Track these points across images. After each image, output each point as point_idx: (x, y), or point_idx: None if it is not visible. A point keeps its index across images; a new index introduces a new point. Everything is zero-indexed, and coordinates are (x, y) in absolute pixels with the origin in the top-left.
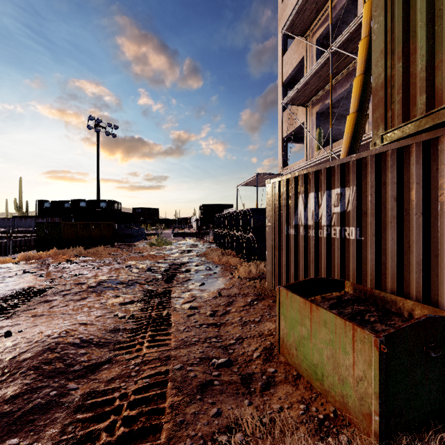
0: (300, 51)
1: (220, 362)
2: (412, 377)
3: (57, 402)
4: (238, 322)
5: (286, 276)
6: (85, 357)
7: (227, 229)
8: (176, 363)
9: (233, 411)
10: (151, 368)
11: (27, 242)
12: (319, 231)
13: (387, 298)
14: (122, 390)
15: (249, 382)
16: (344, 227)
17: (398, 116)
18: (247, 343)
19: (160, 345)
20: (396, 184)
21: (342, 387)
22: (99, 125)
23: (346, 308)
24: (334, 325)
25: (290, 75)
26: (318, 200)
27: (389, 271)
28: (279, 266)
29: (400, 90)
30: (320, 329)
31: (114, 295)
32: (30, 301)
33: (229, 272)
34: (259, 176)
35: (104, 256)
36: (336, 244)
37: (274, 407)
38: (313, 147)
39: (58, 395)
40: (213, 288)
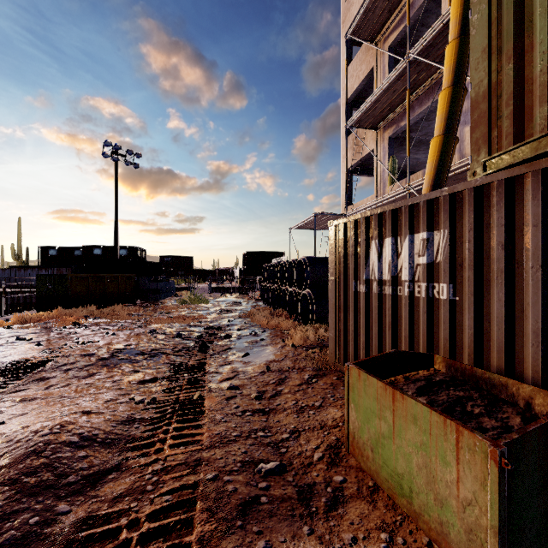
0: (368, 60)
1: (268, 468)
2: (543, 500)
3: (38, 534)
4: (293, 408)
5: (354, 345)
6: (85, 462)
7: (278, 283)
8: (210, 471)
9: (287, 544)
10: (174, 479)
11: (27, 299)
12: (398, 287)
13: (494, 380)
14: (131, 514)
15: (309, 497)
16: (432, 282)
17: (507, 135)
18: (305, 439)
19: (189, 442)
20: (504, 227)
21: (440, 511)
22: (117, 153)
23: (439, 394)
24: (427, 423)
25: (356, 91)
26: (396, 248)
27: (495, 343)
28: (345, 333)
29: (511, 101)
30: (408, 426)
31: (131, 370)
32: (20, 379)
33: (280, 338)
34: (318, 217)
35: (122, 318)
36: (422, 305)
37: (346, 539)
38: (385, 180)
39: (40, 523)
40: (260, 359)
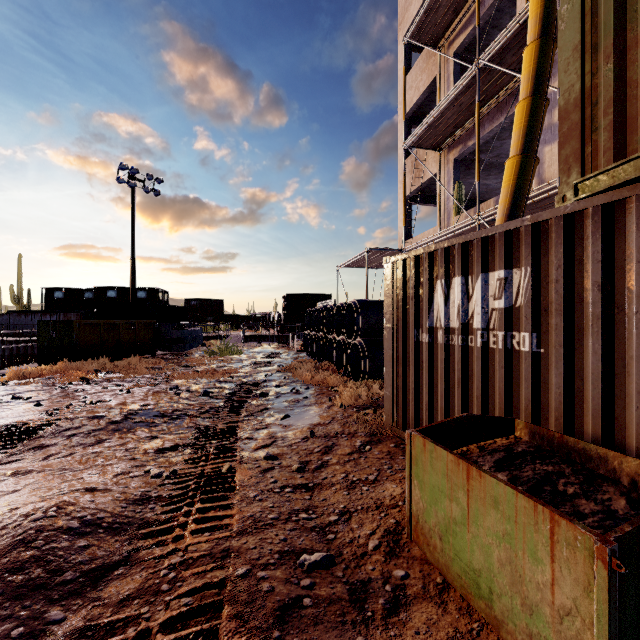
0: (430, 69)
1: (313, 560)
2: None
3: None
4: (342, 483)
5: (415, 406)
6: (86, 553)
7: (323, 330)
8: (240, 565)
9: None
10: (196, 575)
11: (28, 349)
12: (469, 337)
13: (591, 452)
14: (141, 622)
15: (364, 597)
16: (511, 331)
17: (605, 151)
18: (358, 522)
19: (215, 527)
20: (601, 263)
21: (529, 620)
22: (134, 177)
23: (523, 468)
24: (512, 508)
25: (415, 105)
26: (467, 289)
27: (589, 405)
28: (405, 391)
29: (610, 109)
30: (487, 511)
31: (148, 436)
32: (13, 447)
33: (326, 396)
34: (371, 253)
35: (139, 372)
36: (498, 359)
37: None
38: (450, 210)
39: (25, 635)
40: (303, 423)
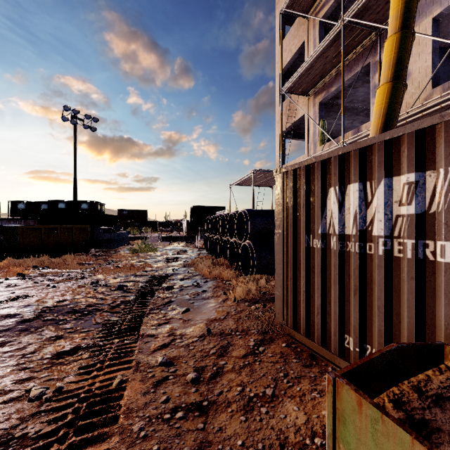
0: (300, 35)
1: None
2: None
3: None
4: (239, 401)
5: (306, 308)
6: None
7: (219, 233)
8: None
9: None
10: None
11: None
12: (367, 244)
13: None
14: None
15: None
16: (423, 239)
17: None
18: None
19: None
20: None
21: None
22: (75, 117)
23: None
24: None
25: (288, 63)
26: (365, 195)
27: None
28: (295, 292)
29: None
30: None
31: (53, 336)
32: None
33: (221, 289)
34: (255, 174)
35: (71, 267)
36: (407, 269)
37: None
38: (316, 141)
39: None
40: (201, 317)
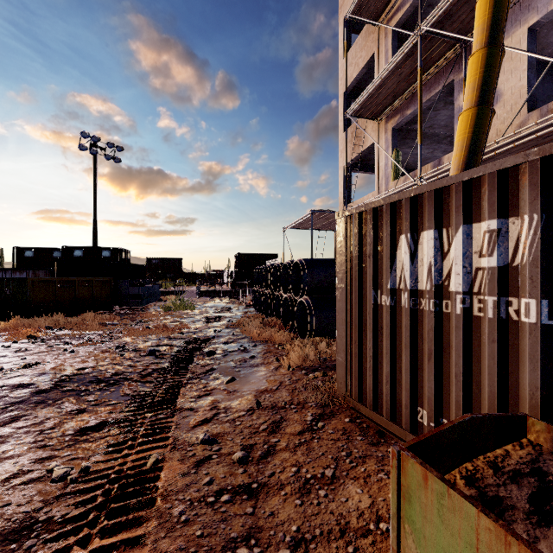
0: (369, 46)
1: None
2: None
3: None
4: (294, 484)
5: (373, 377)
6: None
7: (271, 287)
8: None
9: None
10: None
11: None
12: (444, 301)
13: None
14: None
15: None
16: (506, 296)
17: None
18: None
19: None
20: None
21: None
22: (95, 145)
23: None
24: None
25: (355, 80)
26: (441, 244)
27: None
28: (360, 358)
29: None
30: None
31: (75, 410)
32: None
33: (273, 355)
34: (315, 215)
35: (91, 329)
36: (487, 330)
37: None
38: (388, 175)
39: None
40: (249, 388)
